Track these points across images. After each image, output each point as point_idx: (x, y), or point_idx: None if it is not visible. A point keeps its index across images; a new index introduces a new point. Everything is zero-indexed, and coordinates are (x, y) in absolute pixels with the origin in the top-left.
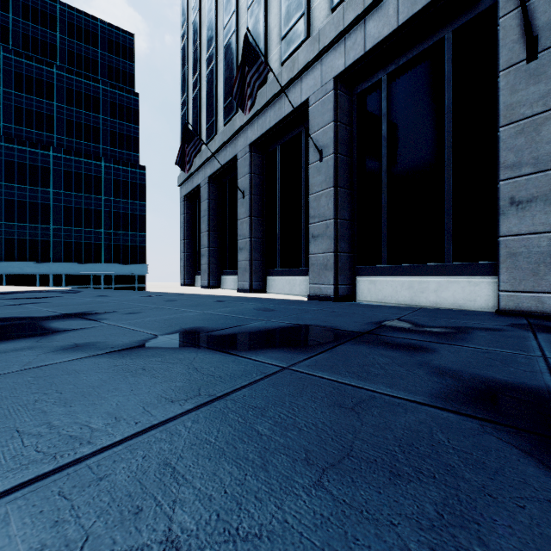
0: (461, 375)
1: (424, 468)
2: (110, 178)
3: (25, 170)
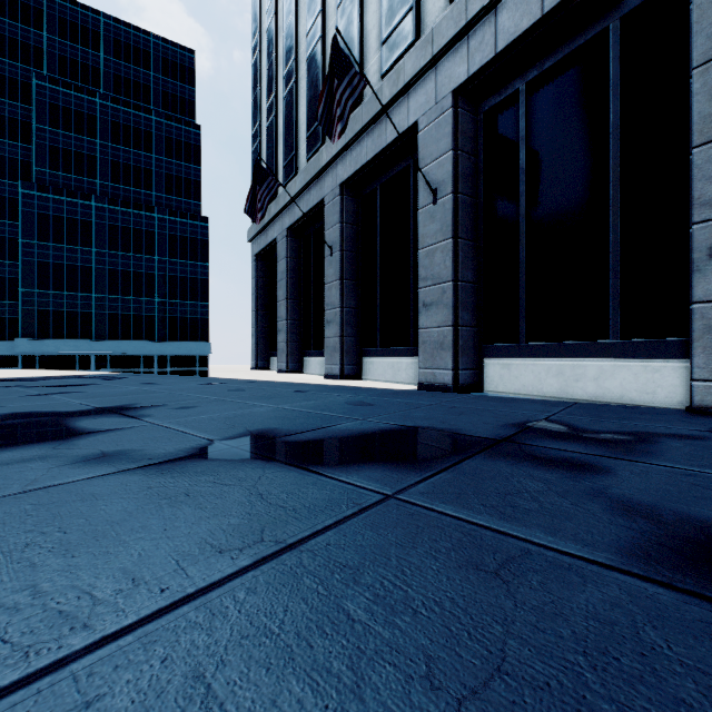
0: (661, 515)
1: (639, 707)
2: (165, 233)
3: (62, 226)
